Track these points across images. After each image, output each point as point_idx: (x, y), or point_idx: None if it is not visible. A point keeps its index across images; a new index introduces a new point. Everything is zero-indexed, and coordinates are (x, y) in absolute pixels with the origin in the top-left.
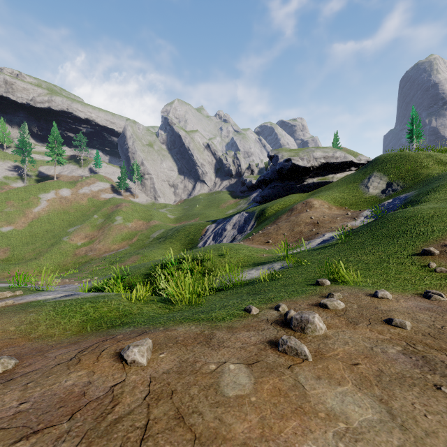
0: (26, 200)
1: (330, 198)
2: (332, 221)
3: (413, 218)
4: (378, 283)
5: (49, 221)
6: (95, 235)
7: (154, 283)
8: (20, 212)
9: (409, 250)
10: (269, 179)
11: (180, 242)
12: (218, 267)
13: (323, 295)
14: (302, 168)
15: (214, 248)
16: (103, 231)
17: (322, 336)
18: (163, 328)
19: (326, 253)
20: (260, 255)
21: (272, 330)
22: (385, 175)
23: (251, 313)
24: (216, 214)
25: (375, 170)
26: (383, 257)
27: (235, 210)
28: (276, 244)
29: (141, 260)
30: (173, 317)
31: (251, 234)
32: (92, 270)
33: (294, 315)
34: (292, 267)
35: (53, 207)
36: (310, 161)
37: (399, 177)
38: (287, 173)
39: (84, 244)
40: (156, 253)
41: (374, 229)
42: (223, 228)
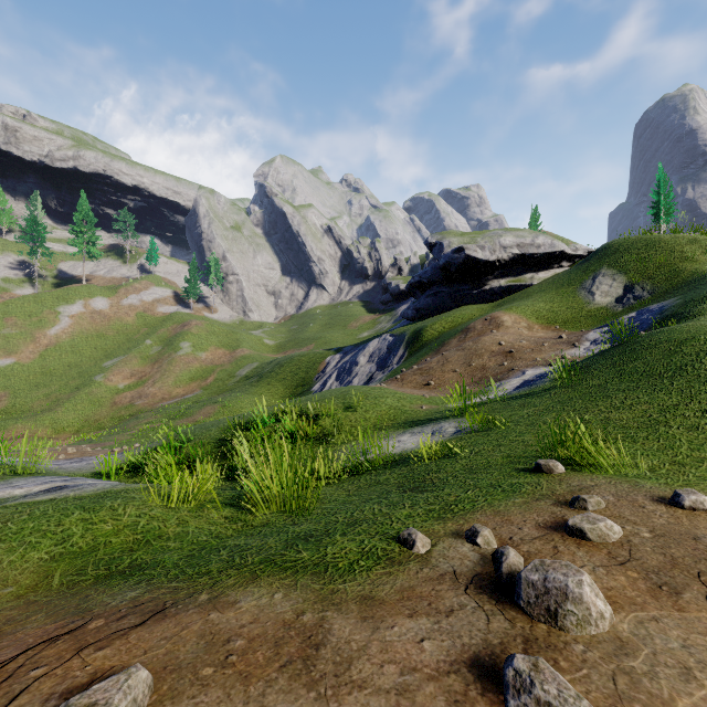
0: (37, 316)
1: (529, 311)
2: (535, 349)
3: (691, 343)
4: (662, 469)
5: (74, 350)
6: (147, 372)
7: (232, 456)
8: (27, 335)
9: (702, 401)
10: (429, 281)
11: (284, 383)
12: (345, 429)
13: (559, 498)
14: (481, 263)
15: (337, 395)
16: (159, 366)
17: (609, 640)
18: (207, 596)
19: (537, 404)
20: (416, 406)
21: (472, 614)
22: (622, 273)
23: (415, 552)
24: (343, 339)
25: (603, 264)
26: (652, 414)
27: (373, 332)
28: (442, 388)
29: (220, 413)
30: (242, 553)
31: (399, 370)
32: (140, 429)
33: (524, 571)
34: (477, 432)
35: (80, 328)
36: (495, 252)
37: (645, 275)
38: (457, 271)
39: (130, 387)
40: (245, 402)
41: (618, 362)
42: (354, 361)
